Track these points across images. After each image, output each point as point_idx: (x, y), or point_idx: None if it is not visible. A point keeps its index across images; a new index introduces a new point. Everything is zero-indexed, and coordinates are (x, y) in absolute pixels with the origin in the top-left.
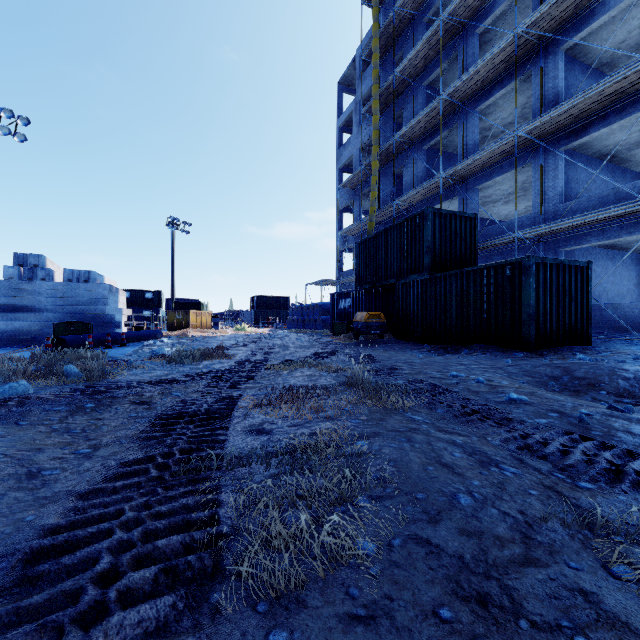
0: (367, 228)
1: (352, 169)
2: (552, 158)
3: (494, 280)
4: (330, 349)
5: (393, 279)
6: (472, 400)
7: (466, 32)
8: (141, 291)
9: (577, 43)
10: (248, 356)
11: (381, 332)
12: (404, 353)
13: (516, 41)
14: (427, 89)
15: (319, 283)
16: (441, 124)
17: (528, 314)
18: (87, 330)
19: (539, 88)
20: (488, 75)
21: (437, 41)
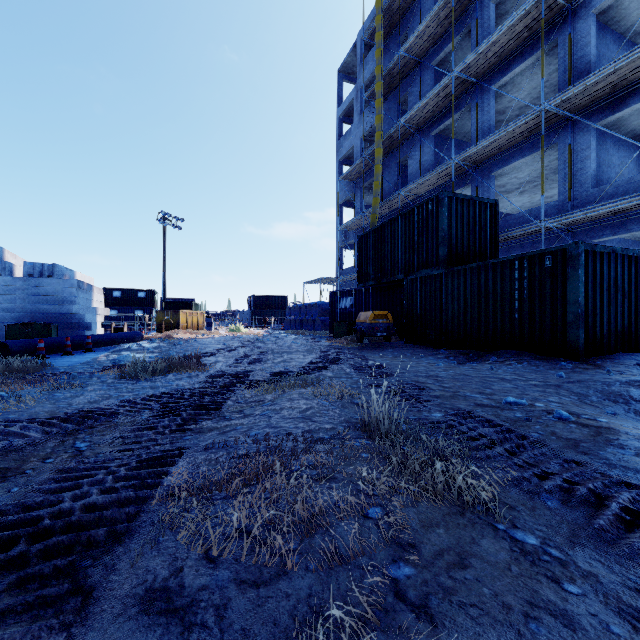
0: (370, 221)
1: (353, 161)
2: (583, 136)
3: (528, 273)
4: (331, 356)
5: (401, 275)
6: (586, 466)
7: (480, 3)
8: (133, 290)
9: (611, 6)
10: (229, 366)
11: (388, 334)
12: (418, 360)
13: (543, 2)
14: (435, 70)
15: (318, 281)
16: (453, 103)
17: (576, 314)
18: (47, 333)
19: (567, 58)
20: (507, 47)
21: (447, 14)
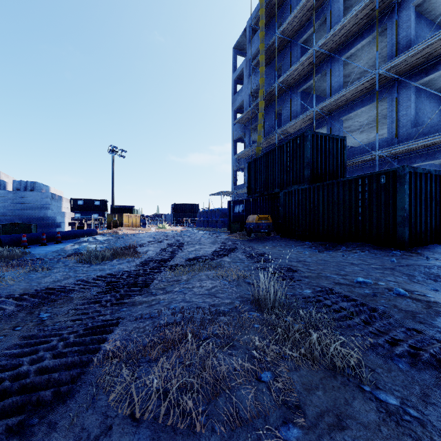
0: (255, 152)
1: (243, 111)
2: (405, 92)
3: (368, 188)
4: (228, 246)
5: (277, 189)
6: (424, 333)
7: None
8: (91, 200)
9: (425, 0)
10: (157, 254)
11: (269, 231)
12: (290, 249)
13: None
14: (301, 47)
15: (219, 194)
16: (314, 69)
17: (402, 217)
18: (29, 230)
19: (394, 37)
20: (351, 30)
21: (310, 7)
